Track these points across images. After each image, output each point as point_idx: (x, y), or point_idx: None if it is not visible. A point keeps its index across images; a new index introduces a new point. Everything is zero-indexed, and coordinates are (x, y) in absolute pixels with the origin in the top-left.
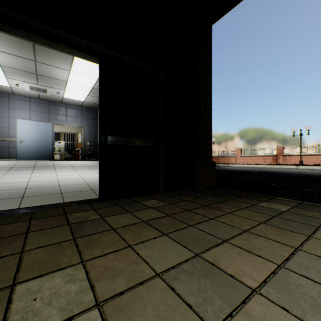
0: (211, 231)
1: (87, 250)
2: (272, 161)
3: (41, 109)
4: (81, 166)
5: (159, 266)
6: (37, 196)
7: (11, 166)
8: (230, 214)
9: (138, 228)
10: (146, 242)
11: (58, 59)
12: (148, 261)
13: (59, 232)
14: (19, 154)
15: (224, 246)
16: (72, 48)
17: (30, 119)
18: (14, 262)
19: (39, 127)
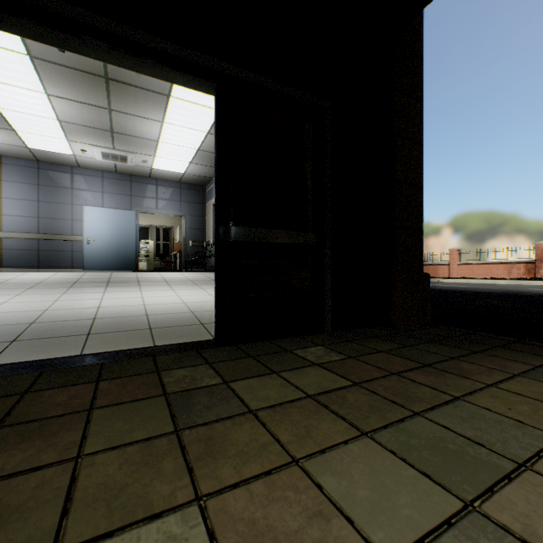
0: (472, 434)
1: (204, 465)
2: (525, 272)
3: (119, 189)
4: (180, 281)
5: (383, 535)
6: (111, 333)
7: (74, 280)
8: (496, 388)
9: (303, 413)
10: (328, 451)
11: (144, 103)
12: (350, 512)
13: (149, 414)
14: (86, 261)
15: (529, 481)
16: (170, 68)
17: (102, 206)
18: (61, 483)
19: (116, 217)
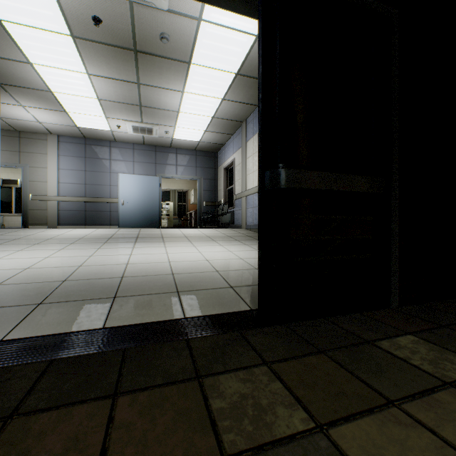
0: None
1: None
2: None
3: (146, 158)
4: (199, 237)
5: None
6: (137, 296)
7: (109, 236)
8: None
9: None
10: None
11: (167, 73)
12: None
13: None
14: (121, 219)
15: None
16: None
17: (133, 173)
18: None
19: (144, 182)
